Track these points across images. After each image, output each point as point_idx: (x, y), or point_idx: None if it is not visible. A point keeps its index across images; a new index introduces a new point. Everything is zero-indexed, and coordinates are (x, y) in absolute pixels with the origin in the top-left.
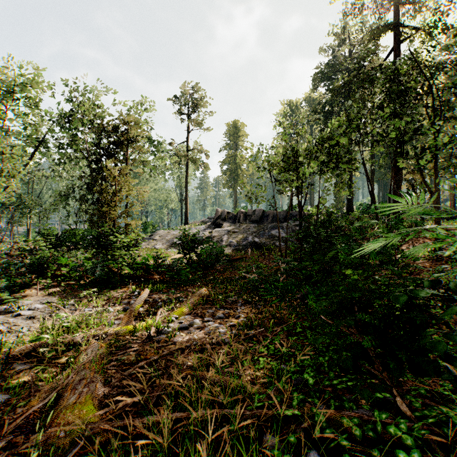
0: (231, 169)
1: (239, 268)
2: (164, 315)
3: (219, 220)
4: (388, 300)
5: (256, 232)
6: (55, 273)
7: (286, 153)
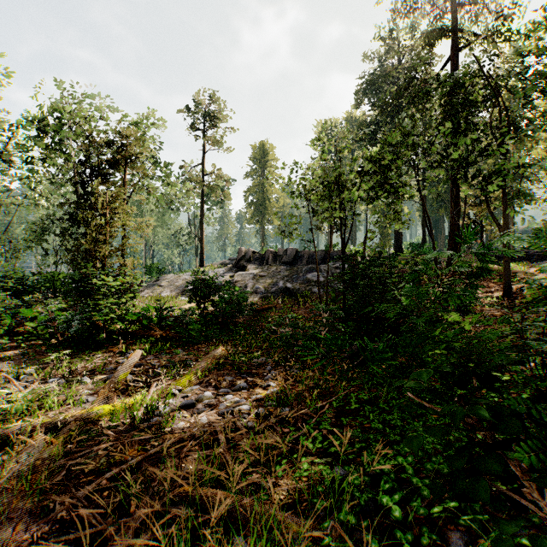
0: (258, 200)
1: (268, 320)
2: (161, 387)
3: (243, 261)
4: (543, 367)
5: (288, 276)
6: (17, 329)
7: (326, 175)
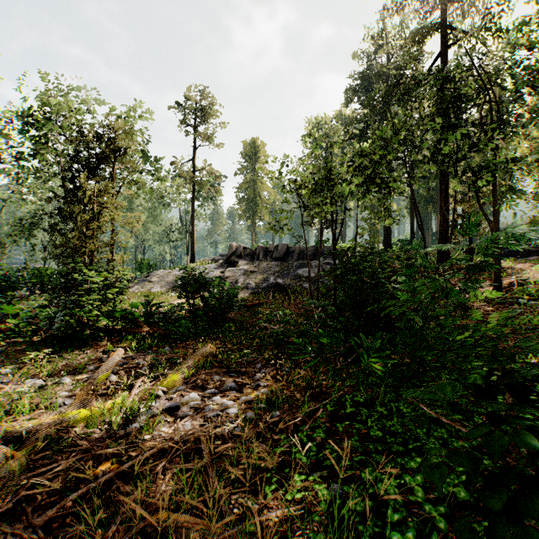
0: (249, 197)
1: (258, 316)
2: (144, 388)
3: (234, 257)
4: None
5: (279, 271)
6: None
7: (317, 170)
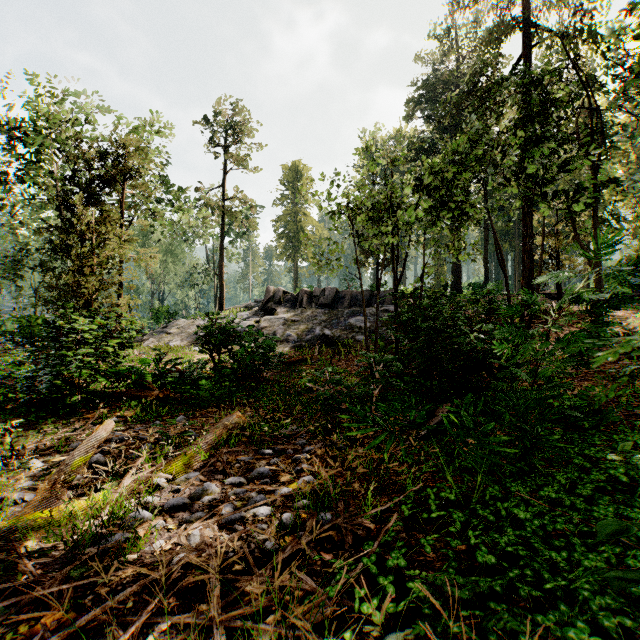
0: (290, 232)
1: (301, 375)
2: (138, 477)
3: (271, 303)
4: None
5: (327, 321)
6: None
7: (375, 192)
